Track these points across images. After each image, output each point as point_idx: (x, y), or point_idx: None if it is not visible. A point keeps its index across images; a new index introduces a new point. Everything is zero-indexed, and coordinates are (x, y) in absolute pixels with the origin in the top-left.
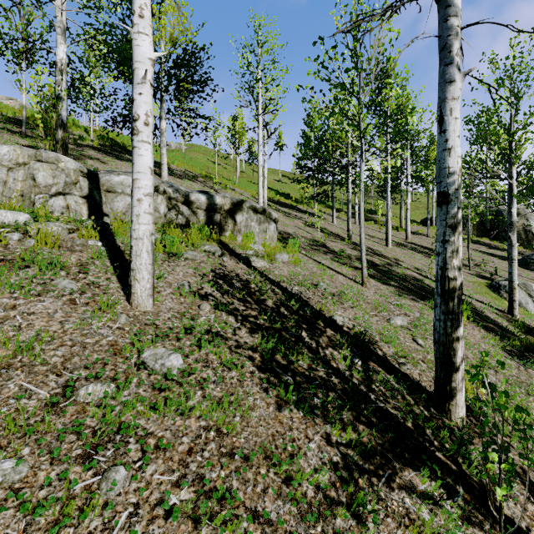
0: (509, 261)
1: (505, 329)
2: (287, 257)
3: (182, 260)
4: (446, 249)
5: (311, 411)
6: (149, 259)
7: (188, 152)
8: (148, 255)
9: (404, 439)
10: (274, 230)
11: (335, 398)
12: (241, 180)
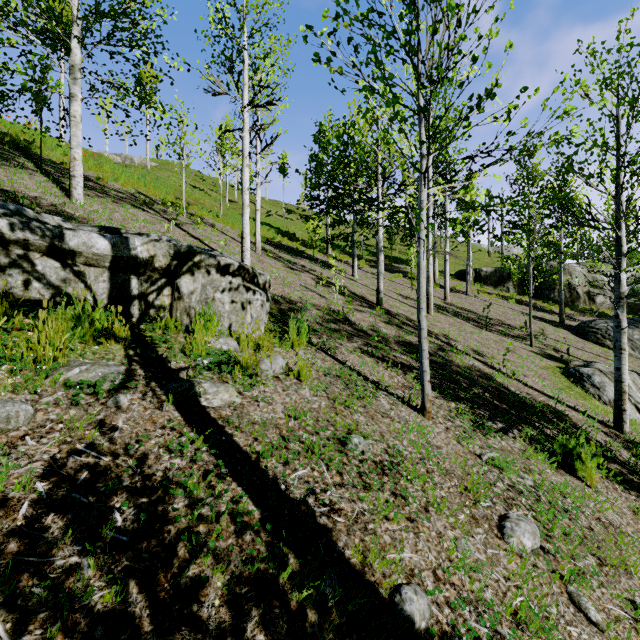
0: (616, 351)
1: (633, 468)
2: (284, 363)
3: None
4: None
5: None
6: None
7: (157, 170)
8: None
9: None
10: (261, 305)
11: None
12: (230, 212)
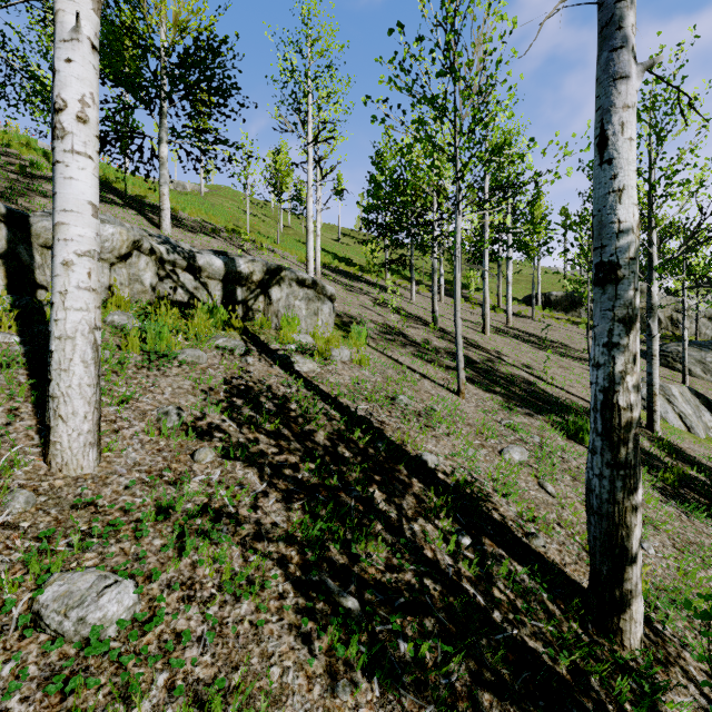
0: (648, 358)
1: (648, 452)
2: (349, 354)
3: (174, 365)
4: (614, 359)
5: (395, 679)
6: (89, 375)
7: (210, 196)
8: (85, 369)
9: (560, 710)
10: (329, 312)
11: (436, 633)
12: (285, 238)
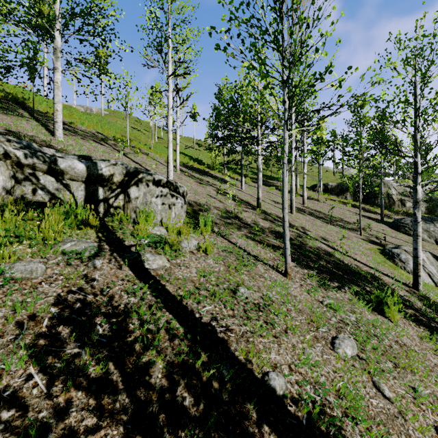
0: (414, 237)
1: (423, 313)
2: (196, 243)
3: None
4: None
5: None
6: None
7: (108, 117)
8: None
9: None
10: (181, 206)
11: None
12: (158, 145)
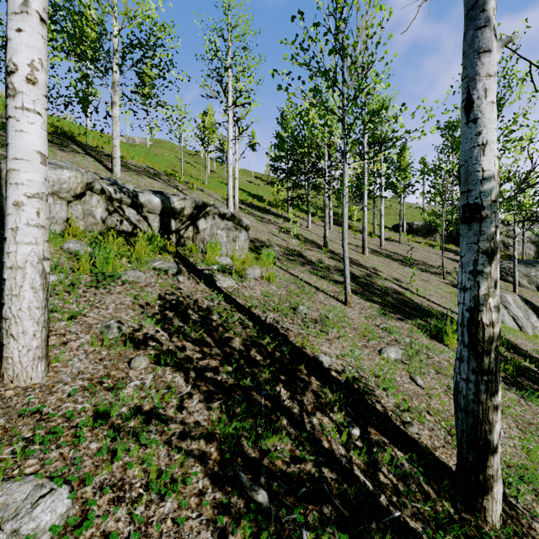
0: None
1: None
2: (260, 272)
3: (118, 284)
4: (479, 284)
5: None
6: (37, 299)
7: (153, 148)
8: (34, 294)
9: None
10: (244, 239)
11: (333, 520)
12: (211, 180)
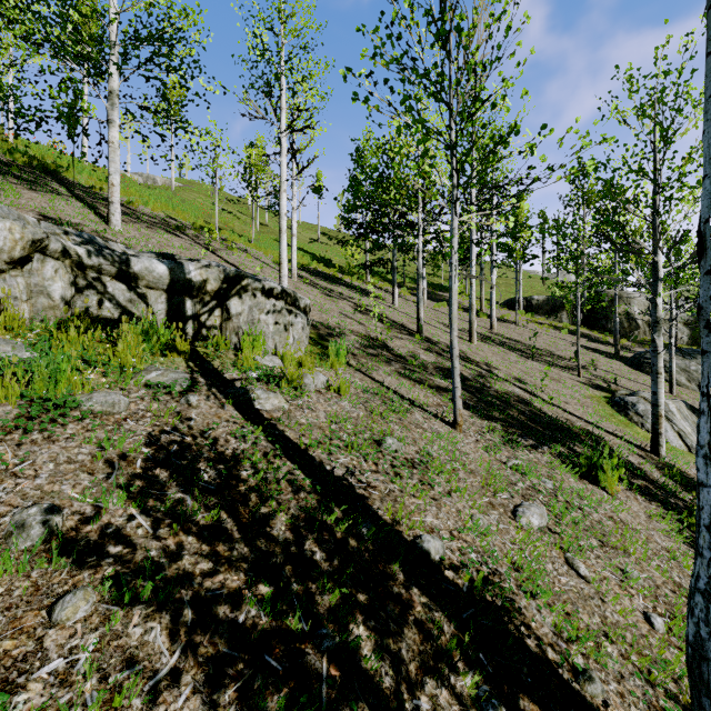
0: (653, 375)
1: (661, 486)
2: (325, 379)
3: (72, 420)
4: None
5: None
6: None
7: (182, 191)
8: None
9: None
10: (302, 327)
11: None
12: (261, 237)
